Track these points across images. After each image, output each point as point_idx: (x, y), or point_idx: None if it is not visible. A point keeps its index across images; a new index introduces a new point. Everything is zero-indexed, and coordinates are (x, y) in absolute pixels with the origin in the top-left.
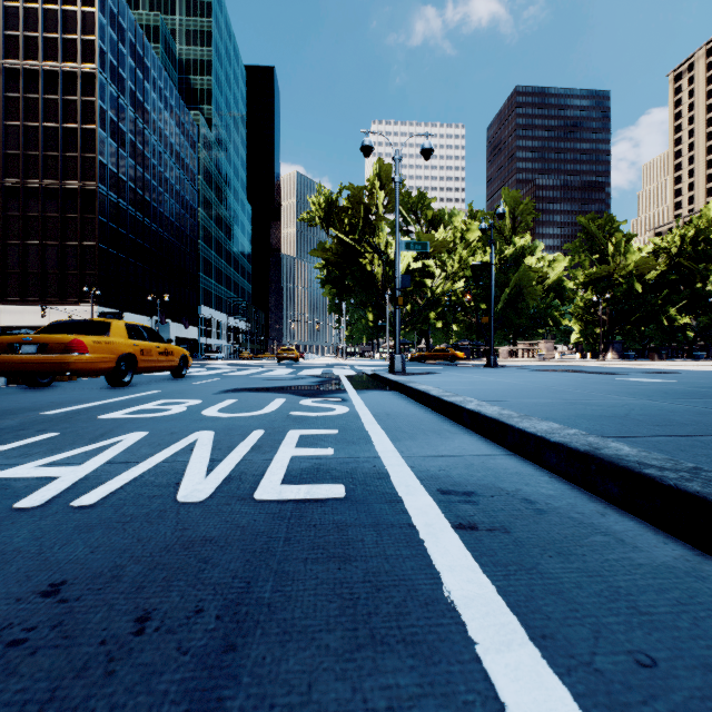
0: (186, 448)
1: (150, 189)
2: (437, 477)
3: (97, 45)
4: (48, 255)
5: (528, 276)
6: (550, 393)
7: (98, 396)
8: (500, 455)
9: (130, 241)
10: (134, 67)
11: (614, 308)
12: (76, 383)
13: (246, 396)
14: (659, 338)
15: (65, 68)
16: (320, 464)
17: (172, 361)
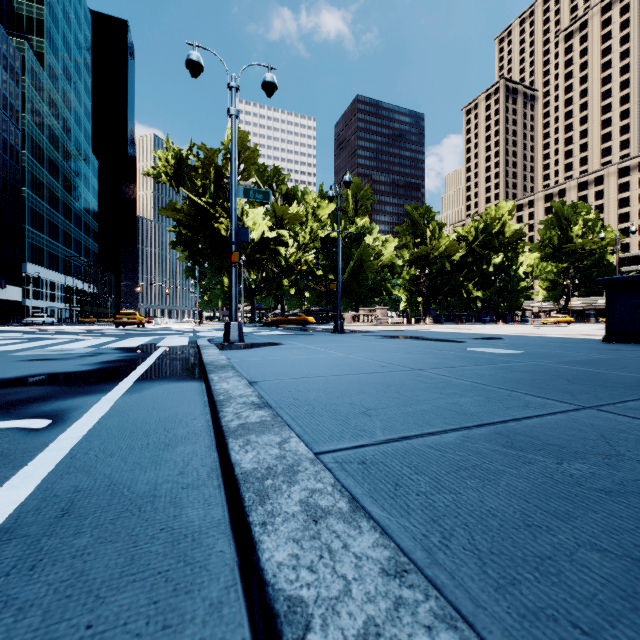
0: None
1: None
2: None
3: None
4: None
5: (368, 252)
6: (432, 391)
7: None
8: None
9: None
10: None
11: (431, 282)
12: None
13: None
14: (460, 307)
15: None
16: None
17: None
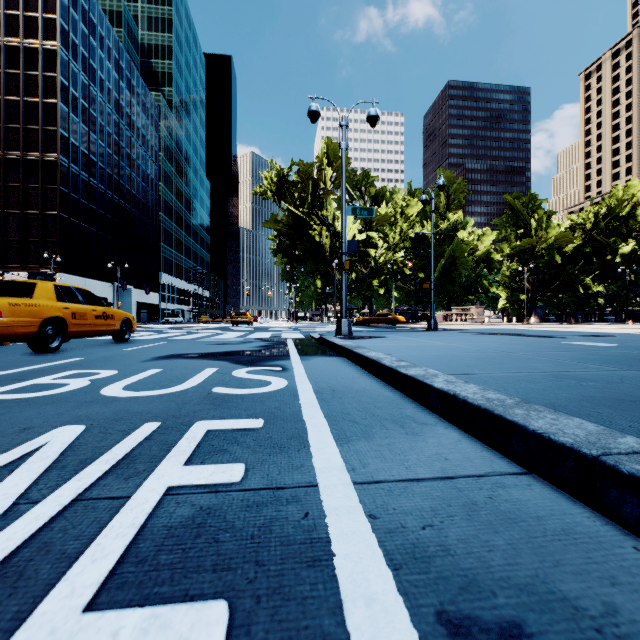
0: (7, 467)
1: (112, 163)
2: (425, 556)
3: (58, 23)
4: (10, 223)
5: (461, 248)
6: (516, 361)
7: (3, 365)
8: (508, 476)
9: (92, 212)
10: (95, 47)
11: (537, 277)
12: (3, 348)
13: (175, 364)
14: (574, 304)
15: (26, 44)
16: (210, 510)
17: (113, 324)
